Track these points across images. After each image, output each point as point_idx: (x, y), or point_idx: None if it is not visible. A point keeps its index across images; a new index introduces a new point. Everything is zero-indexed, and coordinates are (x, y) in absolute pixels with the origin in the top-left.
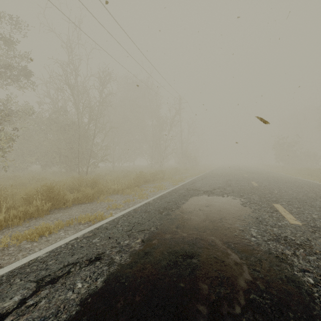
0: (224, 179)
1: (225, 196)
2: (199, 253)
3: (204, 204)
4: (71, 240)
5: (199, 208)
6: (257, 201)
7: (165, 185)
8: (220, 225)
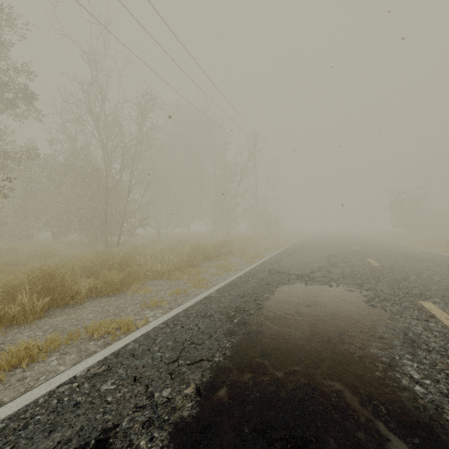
0: (324, 255)
1: (334, 285)
2: (318, 431)
3: (303, 302)
4: (62, 384)
5: (296, 309)
6: (390, 295)
7: (235, 263)
8: (343, 350)
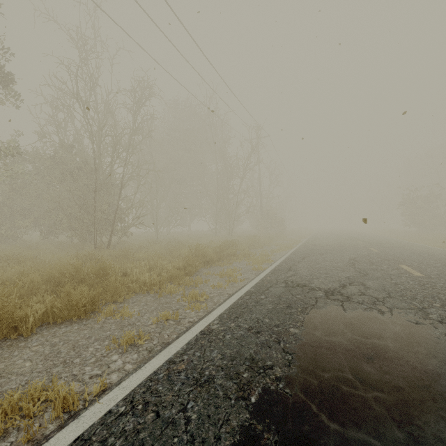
0: (345, 259)
1: (386, 311)
2: None
3: (357, 348)
4: None
5: (353, 368)
6: None
7: (240, 269)
8: None
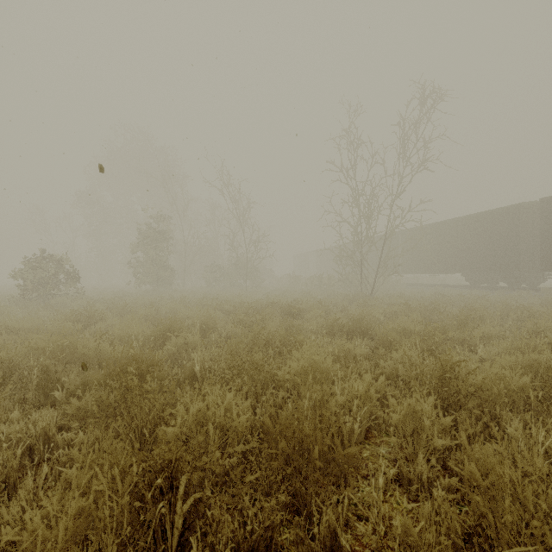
0: None
1: None
2: None
3: None
4: None
5: None
6: None
7: None
8: None
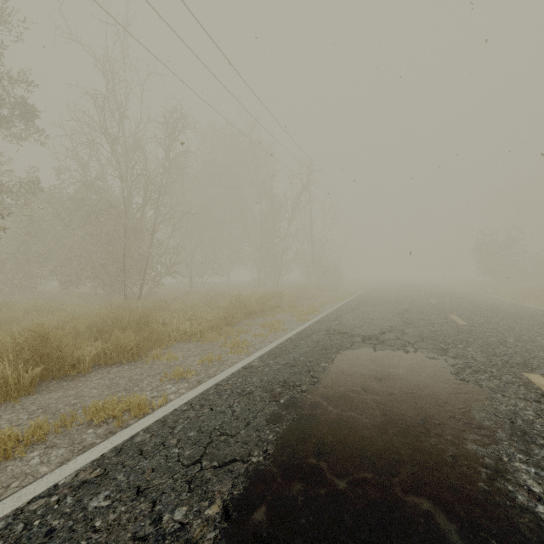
0: (396, 310)
1: (411, 350)
2: None
3: (372, 374)
4: (36, 498)
5: (363, 385)
6: (485, 365)
7: (284, 320)
8: (429, 446)
